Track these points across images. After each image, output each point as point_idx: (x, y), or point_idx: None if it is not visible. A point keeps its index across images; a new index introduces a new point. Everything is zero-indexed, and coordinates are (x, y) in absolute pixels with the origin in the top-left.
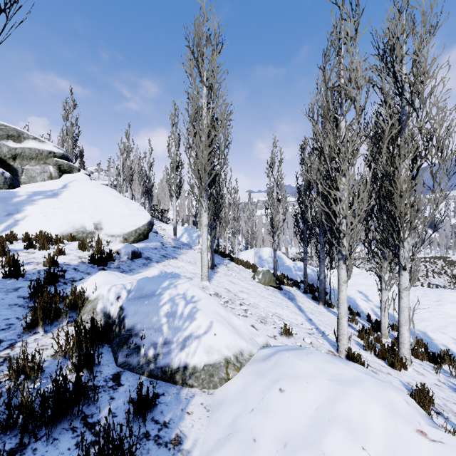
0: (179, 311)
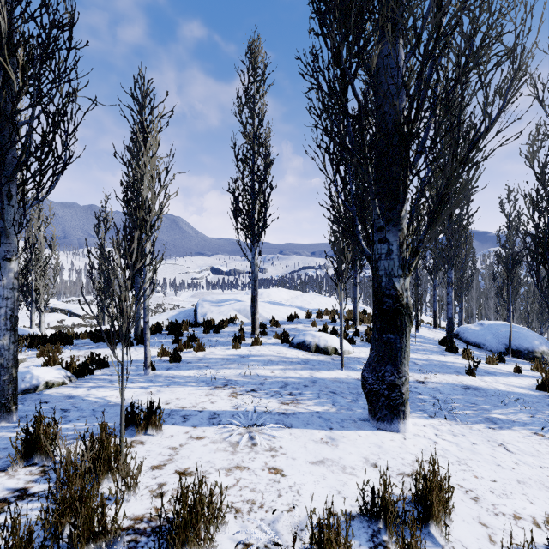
0: (34, 330)
